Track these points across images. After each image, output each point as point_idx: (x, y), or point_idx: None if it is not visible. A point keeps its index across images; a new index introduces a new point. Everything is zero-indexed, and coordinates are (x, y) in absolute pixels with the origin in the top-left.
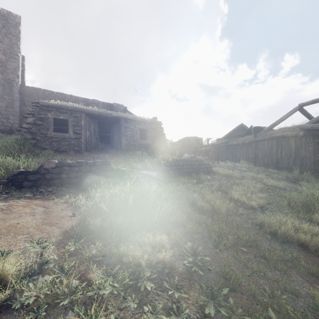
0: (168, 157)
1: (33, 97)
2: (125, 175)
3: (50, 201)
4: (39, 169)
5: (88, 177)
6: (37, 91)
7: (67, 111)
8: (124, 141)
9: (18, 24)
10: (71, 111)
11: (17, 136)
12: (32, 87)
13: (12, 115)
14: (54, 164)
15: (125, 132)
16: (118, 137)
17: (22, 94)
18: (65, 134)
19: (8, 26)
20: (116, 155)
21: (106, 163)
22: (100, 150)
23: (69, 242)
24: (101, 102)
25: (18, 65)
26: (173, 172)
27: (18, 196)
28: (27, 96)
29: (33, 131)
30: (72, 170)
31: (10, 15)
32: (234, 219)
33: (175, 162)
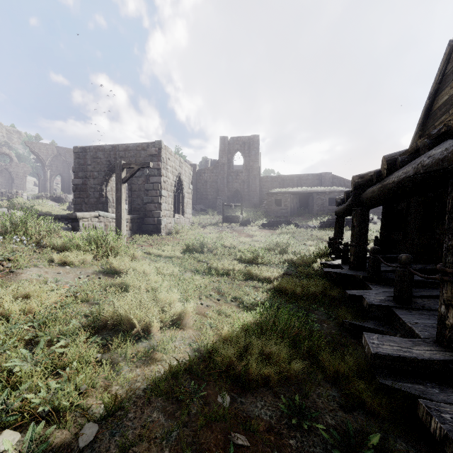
0: (327, 218)
1: (265, 183)
2: (297, 225)
3: (270, 230)
4: (268, 222)
5: (282, 225)
6: (267, 178)
7: (280, 194)
8: (315, 208)
9: (258, 140)
10: (282, 194)
11: (260, 210)
12: (265, 176)
13: (256, 196)
14: (272, 221)
15: (316, 202)
16: (312, 205)
17: (260, 182)
18: (280, 207)
19: (254, 144)
20: (307, 218)
21: (289, 220)
22: (299, 215)
23: (272, 233)
24: (310, 175)
25: (258, 165)
26: (325, 225)
27: (263, 229)
28: (262, 182)
29: (266, 207)
30: (277, 223)
31: (255, 137)
32: (315, 235)
33: (327, 220)
